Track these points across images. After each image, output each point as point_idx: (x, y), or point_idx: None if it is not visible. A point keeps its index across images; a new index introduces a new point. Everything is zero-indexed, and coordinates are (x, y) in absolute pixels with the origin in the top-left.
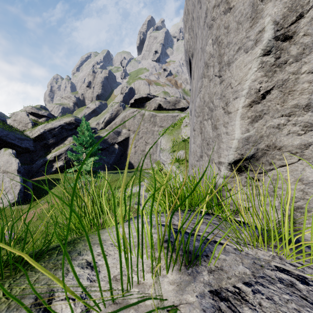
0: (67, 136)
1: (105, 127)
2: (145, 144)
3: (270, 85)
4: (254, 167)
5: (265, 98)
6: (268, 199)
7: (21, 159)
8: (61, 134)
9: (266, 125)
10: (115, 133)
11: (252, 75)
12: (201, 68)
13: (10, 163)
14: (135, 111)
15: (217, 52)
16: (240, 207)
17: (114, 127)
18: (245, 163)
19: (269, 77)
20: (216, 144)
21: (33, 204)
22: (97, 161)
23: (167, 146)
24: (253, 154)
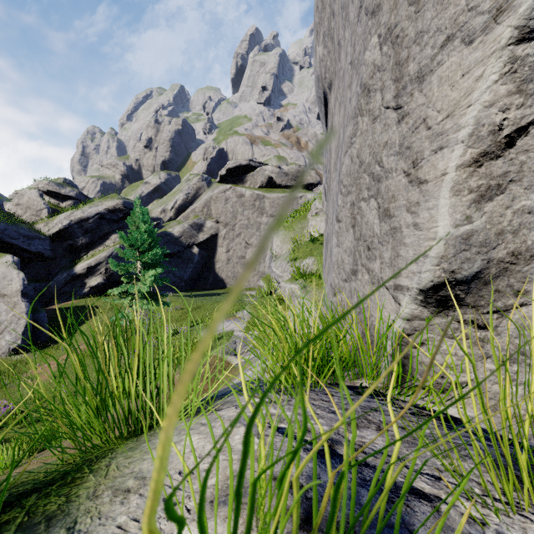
0: (110, 233)
1: (177, 217)
2: (245, 245)
3: (529, 115)
4: (478, 300)
5: (514, 144)
6: (509, 369)
7: (29, 272)
8: (100, 229)
9: (514, 207)
10: (194, 227)
11: (486, 91)
12: (352, 98)
13: (9, 279)
14: (228, 190)
15: (391, 59)
16: (442, 381)
17: (191, 217)
18: (457, 289)
19: (528, 94)
20: (389, 249)
21: (48, 351)
22: (162, 276)
23: (284, 251)
24: (478, 271)
